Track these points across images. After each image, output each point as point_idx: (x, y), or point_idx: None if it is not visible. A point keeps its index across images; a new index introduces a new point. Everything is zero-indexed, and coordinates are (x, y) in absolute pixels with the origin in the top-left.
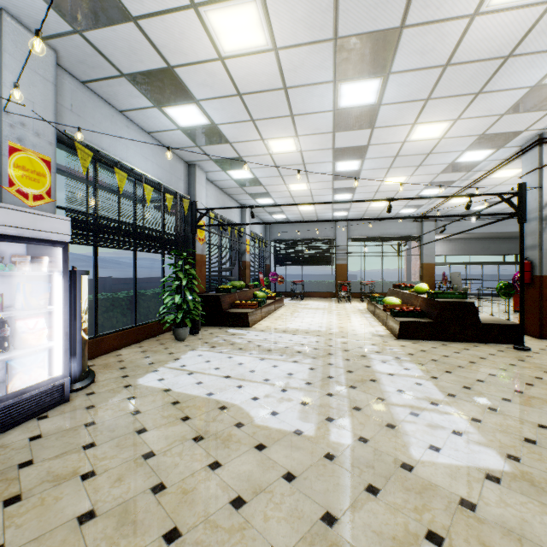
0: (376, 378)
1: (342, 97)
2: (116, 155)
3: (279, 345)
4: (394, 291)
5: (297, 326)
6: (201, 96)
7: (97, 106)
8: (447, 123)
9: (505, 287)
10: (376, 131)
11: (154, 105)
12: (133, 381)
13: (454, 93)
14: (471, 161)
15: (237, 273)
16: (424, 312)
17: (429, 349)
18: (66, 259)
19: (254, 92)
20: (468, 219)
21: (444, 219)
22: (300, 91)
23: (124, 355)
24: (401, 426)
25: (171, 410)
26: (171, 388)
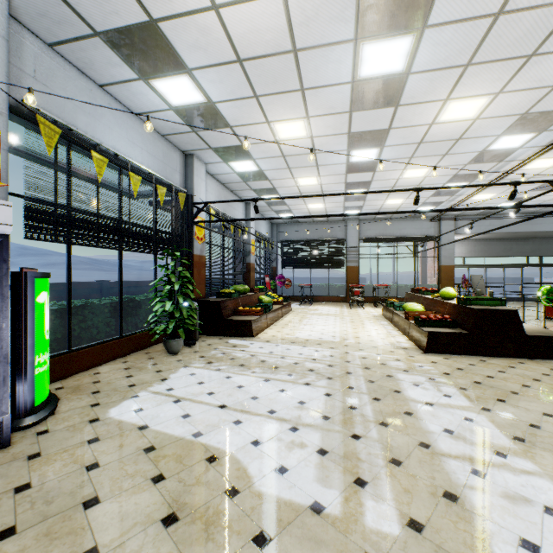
0: (411, 409)
1: (363, 62)
2: (95, 136)
3: (286, 361)
4: (413, 295)
5: (307, 336)
6: (193, 63)
7: (70, 76)
8: (486, 98)
9: (548, 292)
10: (400, 110)
11: (139, 77)
12: (103, 413)
13: (501, 56)
14: (505, 148)
15: (241, 275)
16: (455, 321)
17: (467, 367)
18: (5, 257)
19: (257, 57)
20: (490, 217)
21: (464, 218)
22: (313, 55)
23: (102, 374)
24: (465, 498)
25: (141, 463)
26: (148, 424)
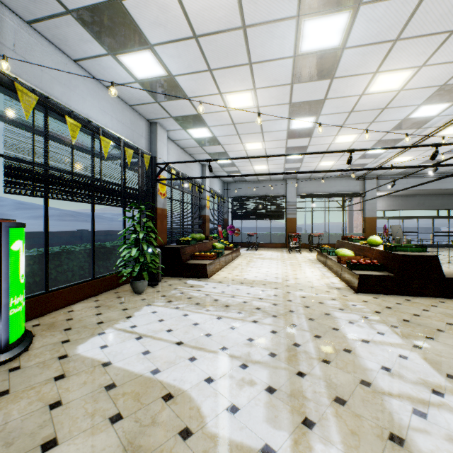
0: (350, 346)
1: (304, 38)
2: (70, 105)
3: (236, 300)
4: (343, 242)
5: (254, 277)
6: (155, 39)
7: (47, 51)
8: (410, 71)
9: None
10: (335, 82)
11: (107, 52)
12: (72, 349)
13: (426, 31)
14: (424, 116)
15: (198, 226)
16: (382, 265)
17: (394, 306)
18: None
19: (210, 33)
20: (407, 177)
21: (385, 177)
22: (260, 31)
23: (75, 312)
24: (411, 441)
25: (101, 401)
26: (111, 361)
